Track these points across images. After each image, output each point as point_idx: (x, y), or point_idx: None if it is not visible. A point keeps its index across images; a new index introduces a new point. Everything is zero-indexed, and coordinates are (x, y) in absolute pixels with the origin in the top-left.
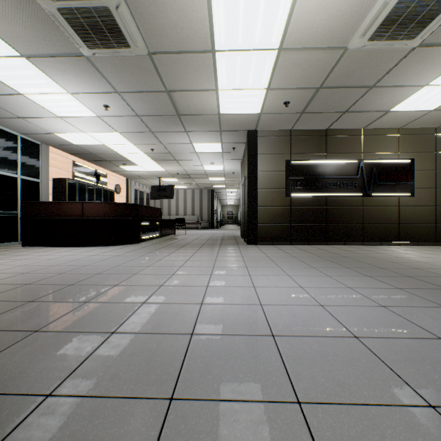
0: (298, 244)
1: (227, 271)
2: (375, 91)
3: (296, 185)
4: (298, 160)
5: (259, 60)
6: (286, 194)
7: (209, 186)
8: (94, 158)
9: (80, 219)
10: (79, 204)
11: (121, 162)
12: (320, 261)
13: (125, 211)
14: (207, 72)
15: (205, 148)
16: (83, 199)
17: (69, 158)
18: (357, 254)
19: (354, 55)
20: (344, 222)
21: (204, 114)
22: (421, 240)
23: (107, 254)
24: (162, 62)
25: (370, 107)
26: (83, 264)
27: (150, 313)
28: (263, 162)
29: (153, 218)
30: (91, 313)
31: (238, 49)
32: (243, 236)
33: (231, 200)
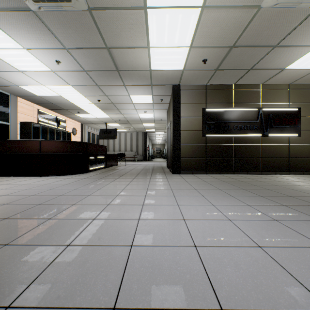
0: (212, 174)
1: (157, 201)
2: (276, 50)
3: (210, 128)
4: (212, 108)
5: (184, 18)
6: (203, 135)
7: (143, 130)
8: (54, 107)
9: (38, 154)
10: (37, 142)
11: (76, 111)
12: (235, 189)
13: (75, 147)
14: (140, 29)
15: (140, 99)
16: (45, 138)
17: (35, 106)
18: (262, 182)
19: (265, 14)
20: (247, 156)
21: (138, 69)
22: (305, 170)
23: (57, 183)
24: (101, 18)
25: (270, 65)
26: (31, 194)
27: (70, 264)
28: (185, 110)
29: (99, 153)
30: (1, 264)
31: (167, 6)
32: (169, 166)
33: (159, 140)
